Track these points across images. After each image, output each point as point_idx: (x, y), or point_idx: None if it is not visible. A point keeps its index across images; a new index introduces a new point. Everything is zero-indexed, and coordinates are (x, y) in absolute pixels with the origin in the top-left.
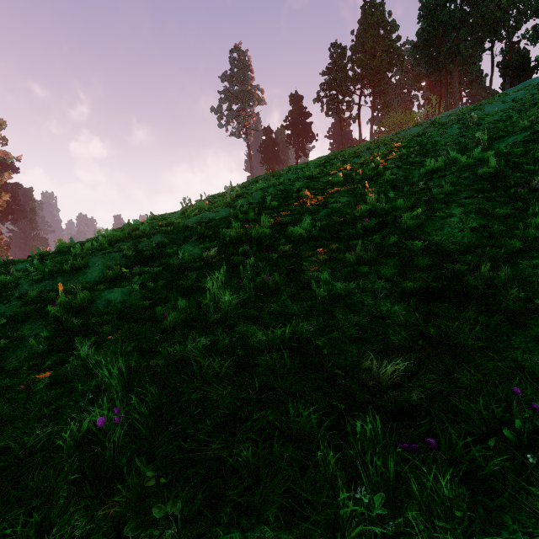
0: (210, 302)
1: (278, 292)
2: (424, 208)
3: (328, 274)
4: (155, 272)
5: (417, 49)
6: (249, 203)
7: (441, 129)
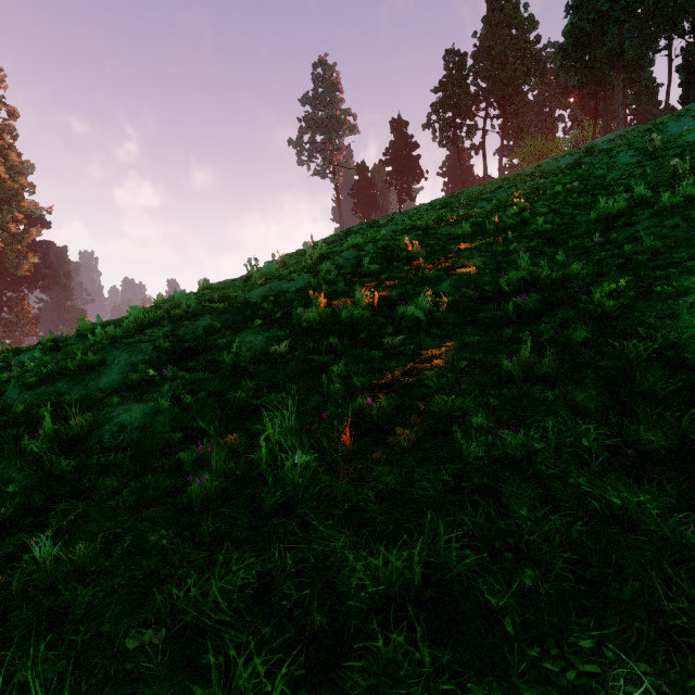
0: (268, 458)
1: (387, 430)
2: (626, 278)
3: (477, 401)
4: (195, 377)
5: (564, 52)
6: (338, 267)
7: (605, 158)
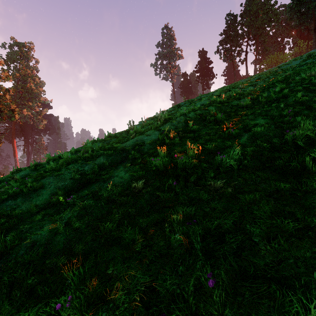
0: None
1: None
2: None
3: None
4: (84, 204)
5: (290, 7)
6: (174, 126)
7: None
